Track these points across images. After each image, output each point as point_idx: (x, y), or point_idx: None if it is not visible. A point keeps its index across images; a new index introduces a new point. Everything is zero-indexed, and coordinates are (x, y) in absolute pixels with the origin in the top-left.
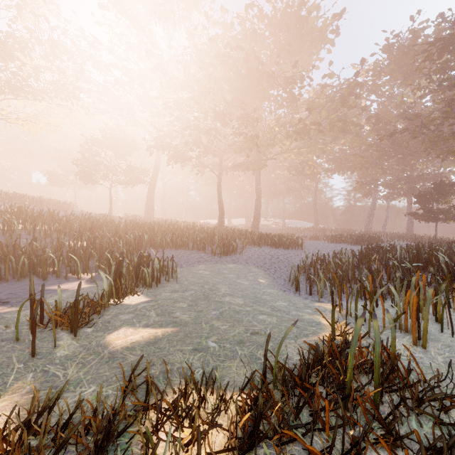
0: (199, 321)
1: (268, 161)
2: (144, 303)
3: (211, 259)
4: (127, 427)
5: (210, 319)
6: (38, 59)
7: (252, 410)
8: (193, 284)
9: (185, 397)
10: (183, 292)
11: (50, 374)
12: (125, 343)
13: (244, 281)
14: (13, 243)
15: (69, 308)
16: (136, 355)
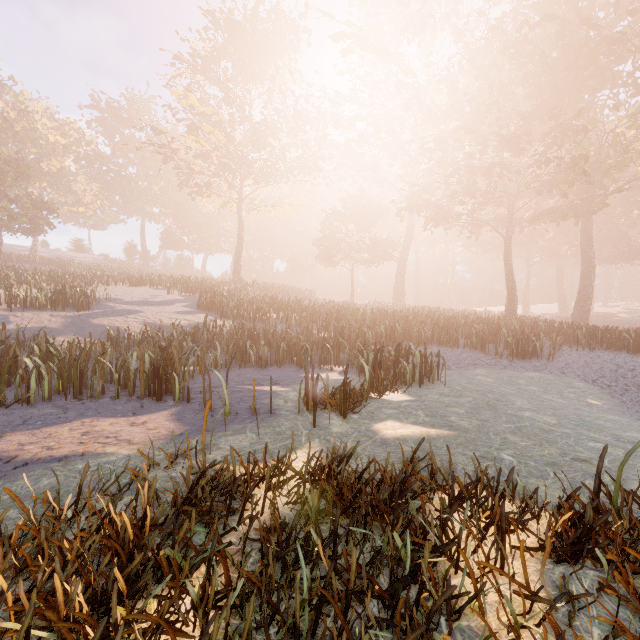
0: (484, 431)
1: (610, 197)
2: (408, 401)
3: (495, 363)
4: (416, 496)
5: (501, 432)
6: (284, 138)
7: (574, 526)
8: (469, 390)
9: (477, 492)
10: (456, 397)
11: (332, 443)
12: (395, 434)
13: (557, 398)
14: (273, 331)
15: (335, 392)
16: (409, 447)
